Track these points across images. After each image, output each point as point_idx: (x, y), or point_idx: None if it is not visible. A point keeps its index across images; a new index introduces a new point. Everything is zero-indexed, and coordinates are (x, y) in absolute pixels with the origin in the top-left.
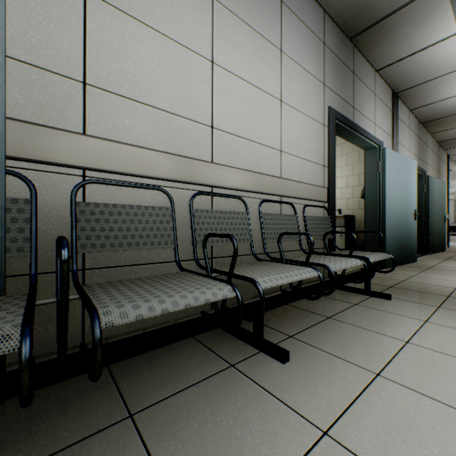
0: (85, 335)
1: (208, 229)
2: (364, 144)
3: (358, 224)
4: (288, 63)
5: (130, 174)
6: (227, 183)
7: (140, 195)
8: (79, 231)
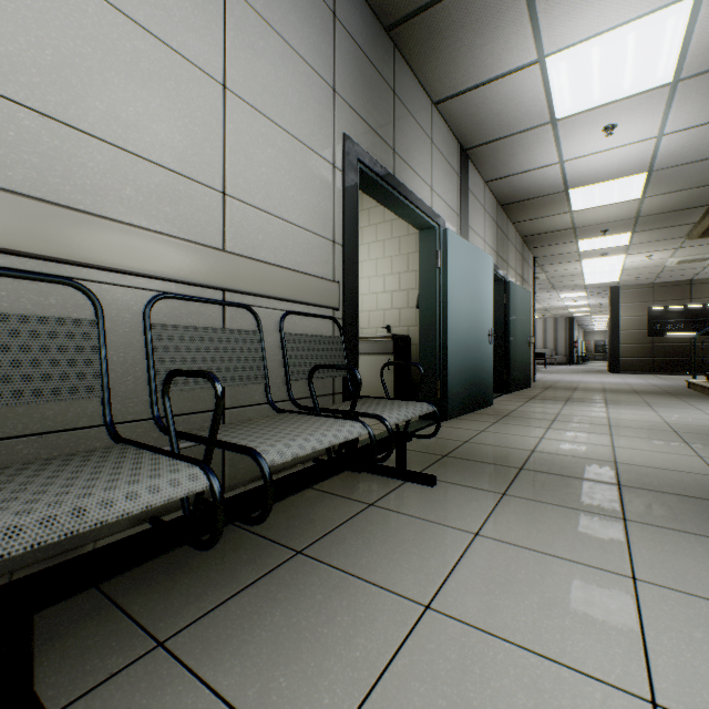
0: None
1: None
2: (416, 219)
3: (414, 350)
4: (247, 15)
5: None
6: (19, 239)
7: None
8: None
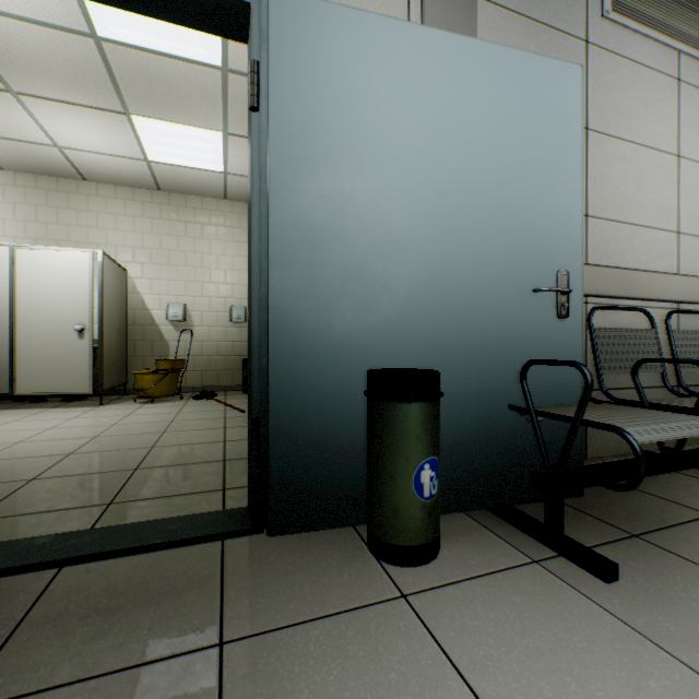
0: (585, 451)
1: (686, 353)
2: None
3: None
4: None
5: (620, 298)
6: (697, 297)
7: (620, 318)
8: (598, 355)
